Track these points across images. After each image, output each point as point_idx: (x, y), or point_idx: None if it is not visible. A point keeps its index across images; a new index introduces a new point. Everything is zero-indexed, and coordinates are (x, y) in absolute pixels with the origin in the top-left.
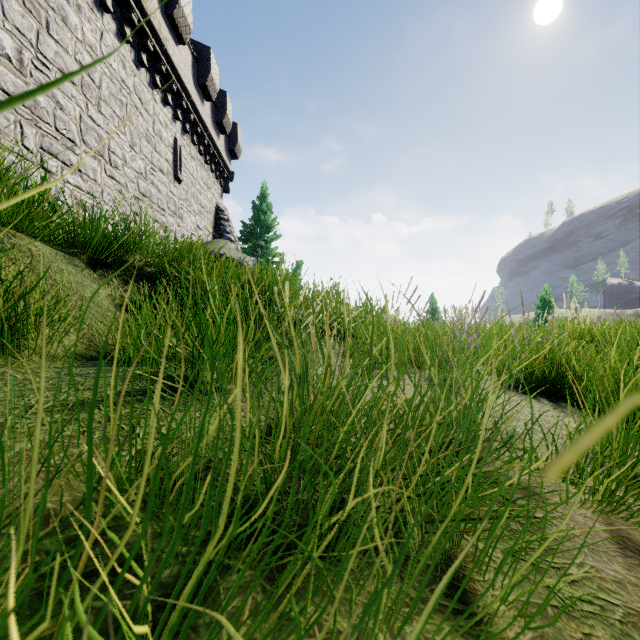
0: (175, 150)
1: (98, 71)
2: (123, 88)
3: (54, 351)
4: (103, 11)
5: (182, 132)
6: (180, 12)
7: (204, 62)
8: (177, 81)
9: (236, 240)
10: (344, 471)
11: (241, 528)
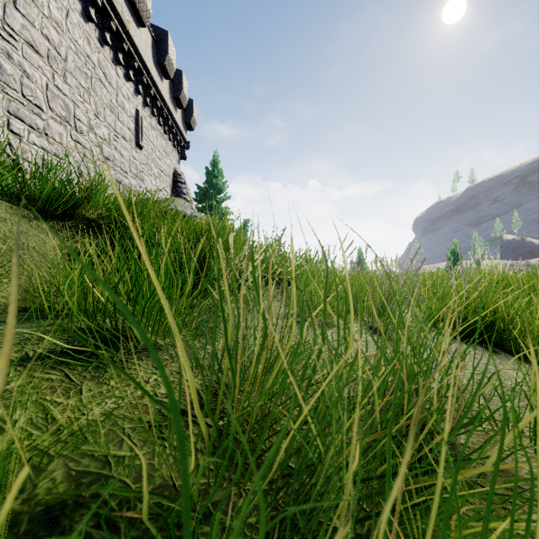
0: (137, 120)
1: (64, 45)
2: (88, 62)
3: None
4: None
5: (143, 105)
6: None
7: (163, 44)
8: (138, 59)
9: (191, 200)
10: None
11: None
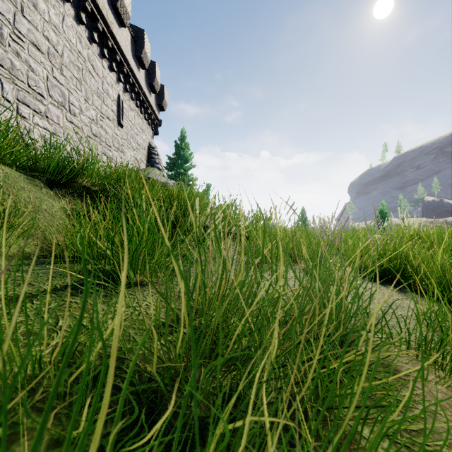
0: (118, 103)
1: (61, 44)
2: (80, 57)
3: (10, 251)
4: (64, 0)
5: (124, 90)
6: (122, 3)
7: (140, 40)
8: (120, 53)
9: (163, 169)
10: (238, 390)
11: (131, 447)
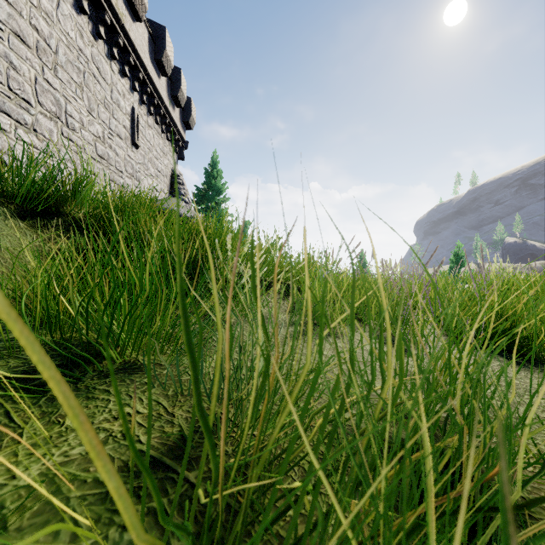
0: (132, 118)
1: (54, 37)
2: (80, 56)
3: None
4: None
5: (139, 102)
6: None
7: (160, 40)
8: (134, 55)
9: (190, 201)
10: None
11: None
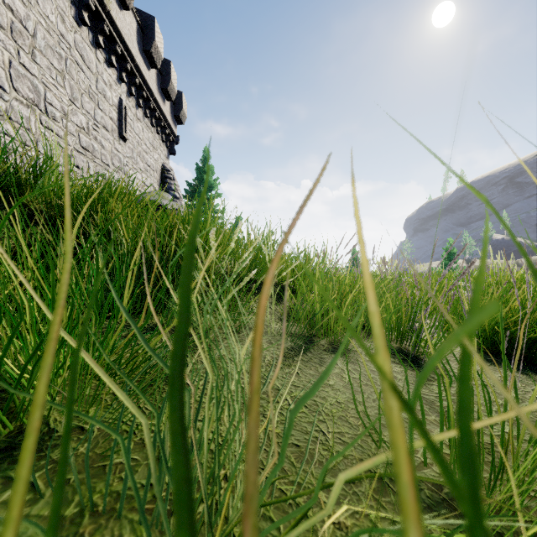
0: (120, 110)
1: (32, 20)
2: (62, 42)
3: None
4: None
5: (127, 94)
6: None
7: (149, 30)
8: (121, 44)
9: (181, 197)
10: None
11: None
